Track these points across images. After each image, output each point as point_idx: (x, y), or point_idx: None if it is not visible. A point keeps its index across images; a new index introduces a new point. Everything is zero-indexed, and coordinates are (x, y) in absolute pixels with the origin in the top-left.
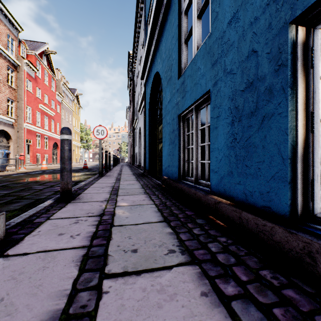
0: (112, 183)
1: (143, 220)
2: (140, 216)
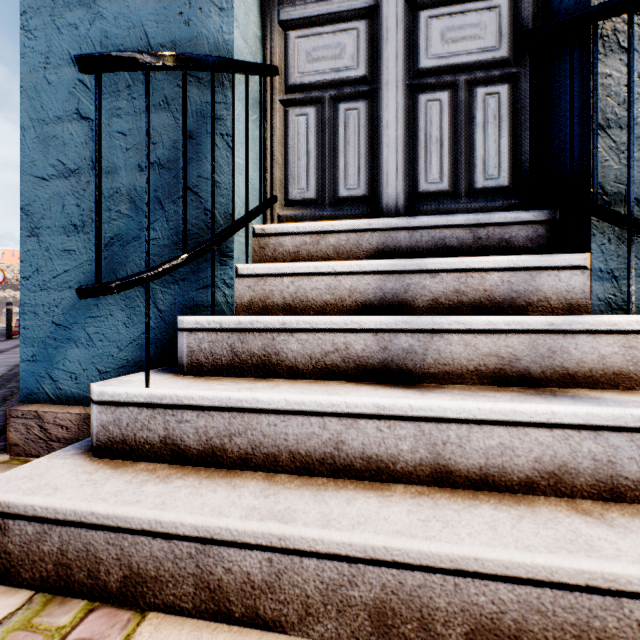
0: (4, 348)
1: (5, 361)
2: (6, 360)
